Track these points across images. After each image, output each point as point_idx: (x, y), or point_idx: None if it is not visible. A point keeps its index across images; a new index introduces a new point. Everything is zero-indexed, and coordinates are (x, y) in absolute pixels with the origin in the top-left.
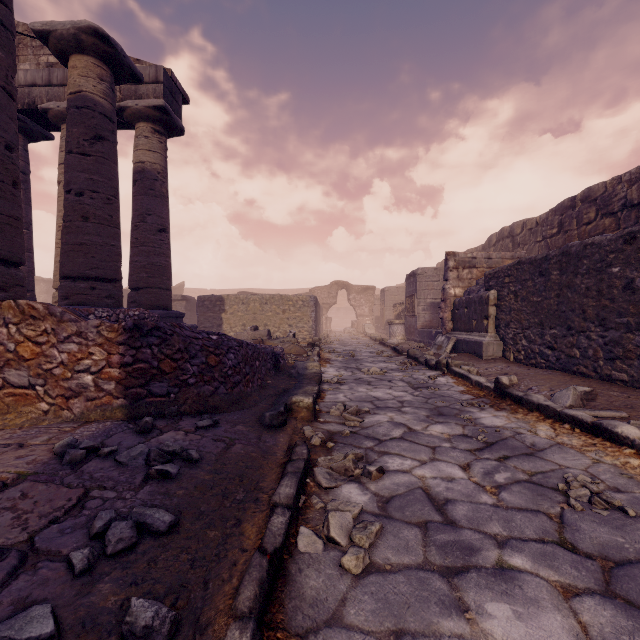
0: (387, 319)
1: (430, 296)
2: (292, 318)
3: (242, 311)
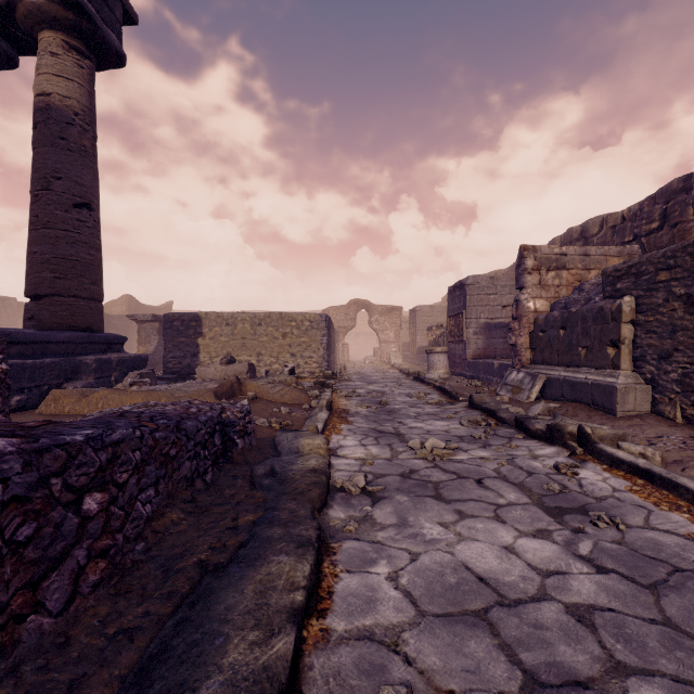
0: (419, 346)
1: (484, 315)
2: (296, 345)
3: (226, 335)
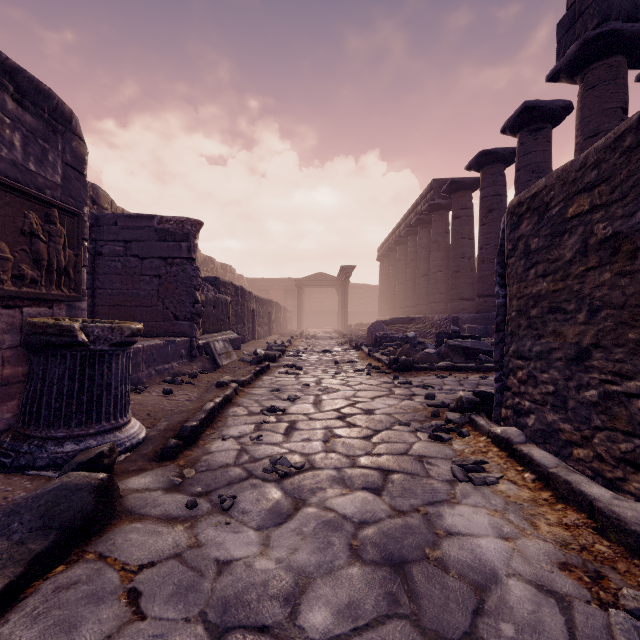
0: None
1: None
2: None
3: None
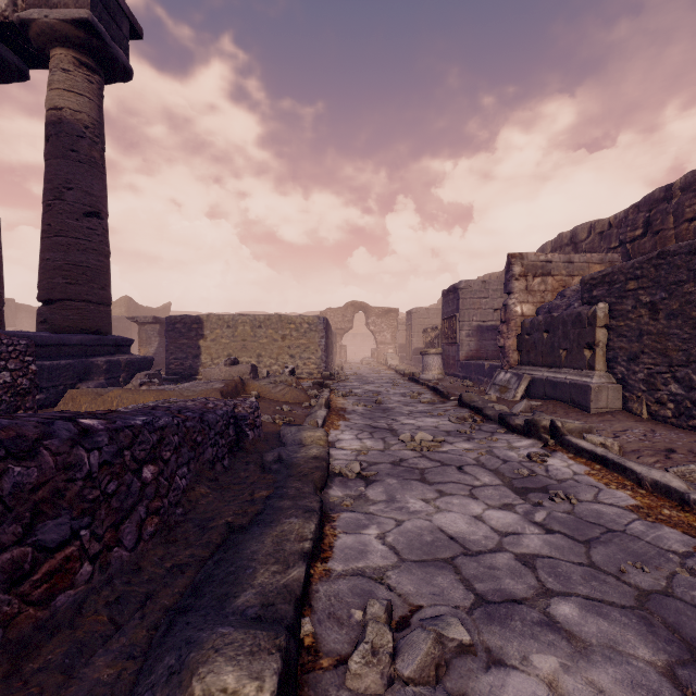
0: (415, 347)
1: (476, 317)
2: (294, 346)
3: (227, 337)
